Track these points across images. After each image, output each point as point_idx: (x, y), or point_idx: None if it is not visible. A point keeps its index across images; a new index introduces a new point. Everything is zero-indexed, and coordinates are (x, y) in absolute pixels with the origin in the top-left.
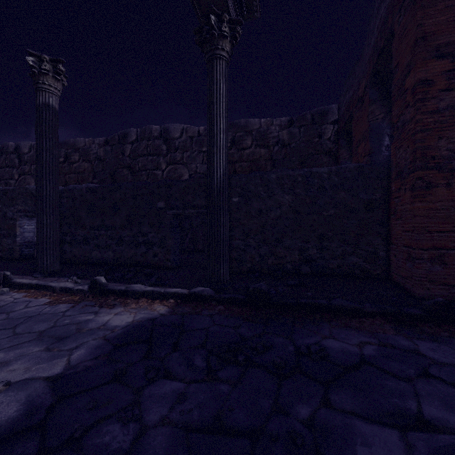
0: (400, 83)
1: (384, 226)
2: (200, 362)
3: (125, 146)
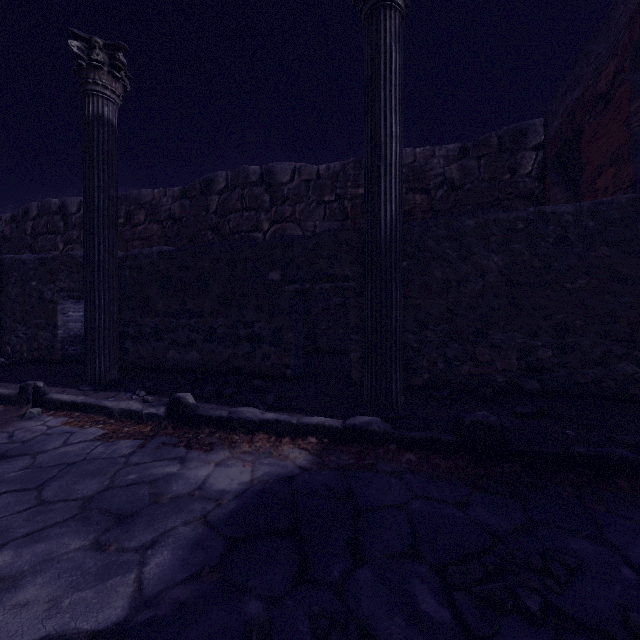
0: None
1: None
2: (433, 605)
3: (210, 198)
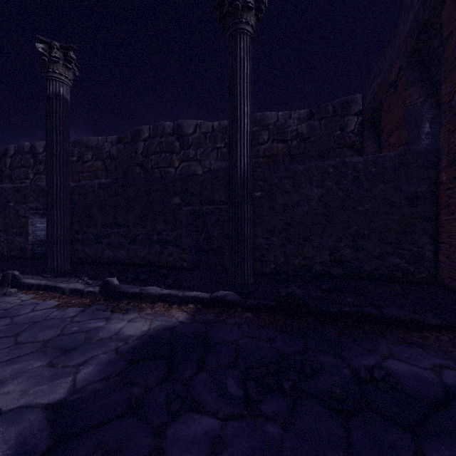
0: (455, 54)
1: (431, 222)
2: (235, 388)
3: (138, 144)
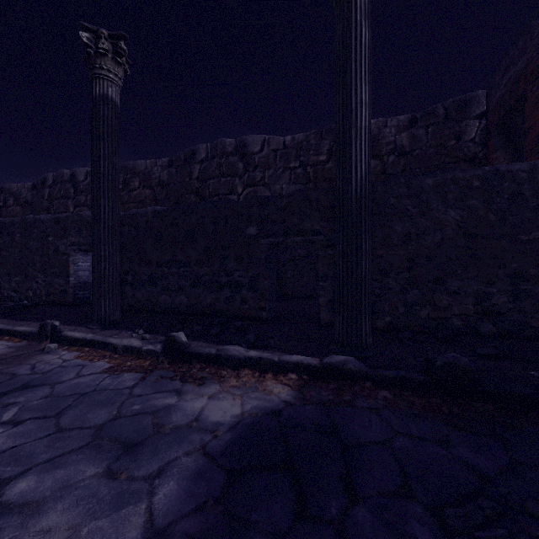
0: None
1: None
2: None
3: (193, 167)
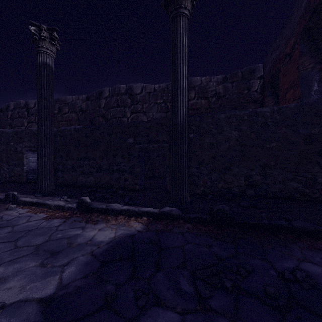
0: None
1: None
2: (187, 286)
3: (101, 101)
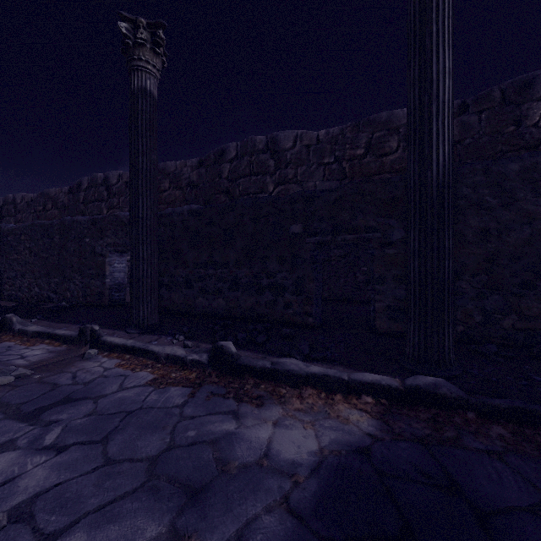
0: None
1: None
2: None
3: (222, 166)
